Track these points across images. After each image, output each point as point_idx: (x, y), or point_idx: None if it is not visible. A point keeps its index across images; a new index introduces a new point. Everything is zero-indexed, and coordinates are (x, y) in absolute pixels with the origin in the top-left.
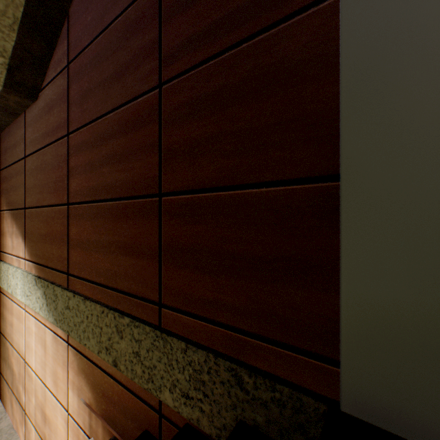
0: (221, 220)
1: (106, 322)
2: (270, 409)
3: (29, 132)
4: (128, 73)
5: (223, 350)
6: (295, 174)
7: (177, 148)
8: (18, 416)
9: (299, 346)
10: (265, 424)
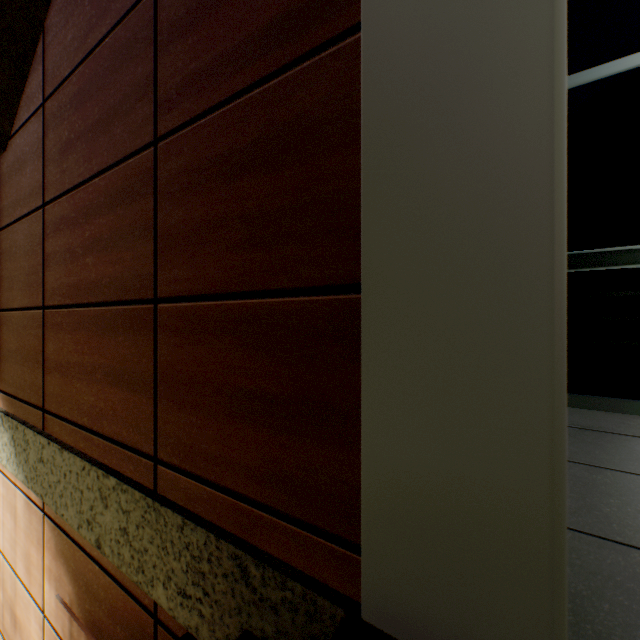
0: (227, 341)
1: (87, 484)
2: (281, 614)
3: None
4: (117, 120)
5: (231, 527)
6: (314, 281)
7: (176, 233)
8: None
9: (319, 524)
10: (275, 636)
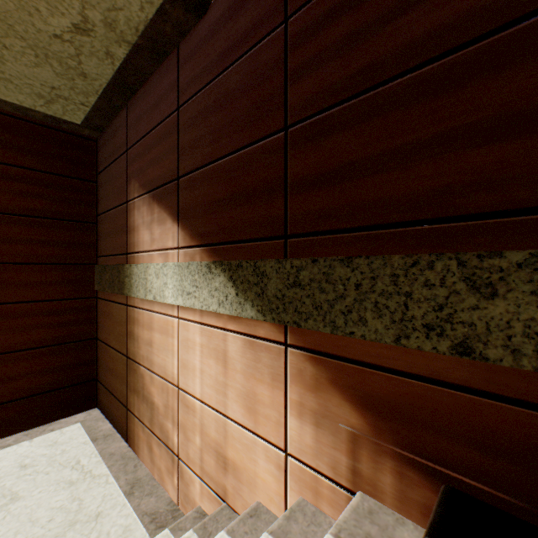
0: None
1: (424, 281)
2: None
3: (188, 69)
4: None
5: None
6: None
7: None
8: (164, 464)
9: None
10: None
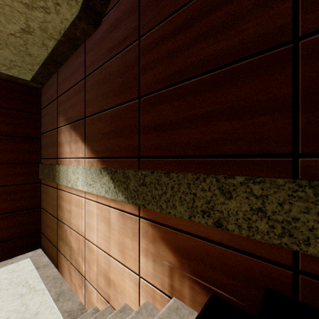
0: None
1: (202, 187)
2: None
3: (90, 56)
4: None
5: None
6: None
7: None
8: (77, 282)
9: None
10: None
